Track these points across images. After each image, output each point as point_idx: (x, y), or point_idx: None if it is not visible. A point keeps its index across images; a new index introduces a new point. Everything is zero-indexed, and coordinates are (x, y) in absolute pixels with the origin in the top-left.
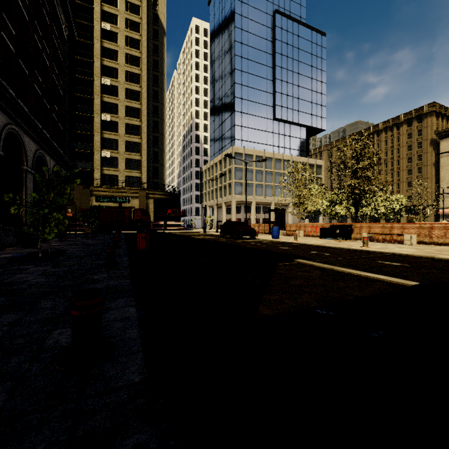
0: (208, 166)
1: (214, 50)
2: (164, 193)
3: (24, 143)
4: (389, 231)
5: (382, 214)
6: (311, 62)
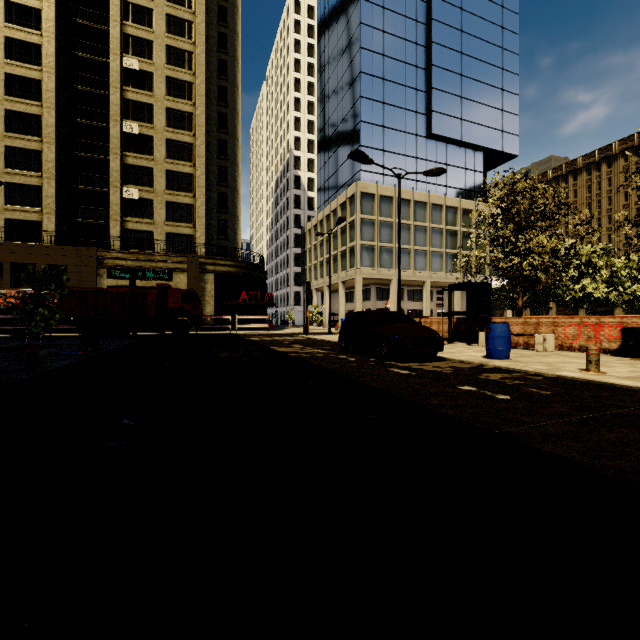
0: (313, 223)
1: (324, 29)
2: (234, 264)
3: None
4: None
5: None
6: (493, 37)
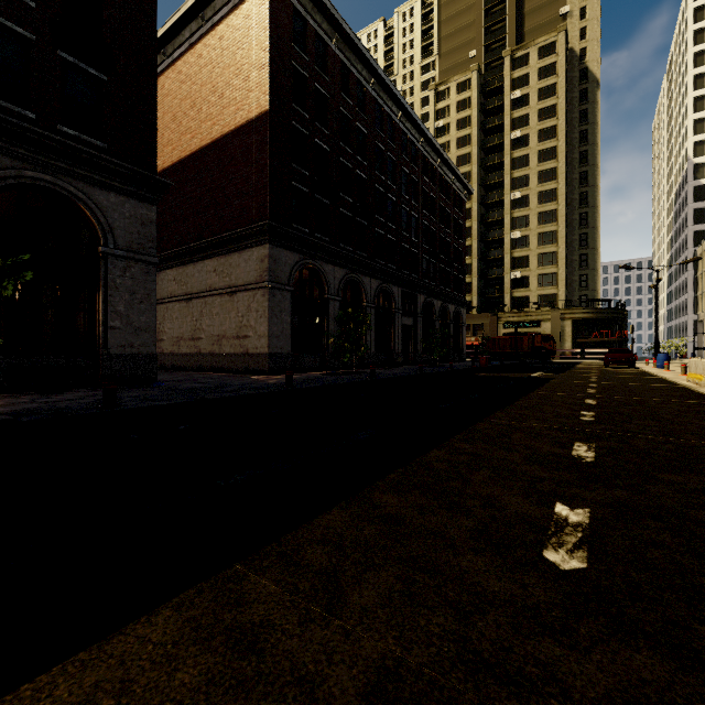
0: (703, 247)
1: None
2: (588, 311)
3: (433, 305)
4: None
5: None
6: None
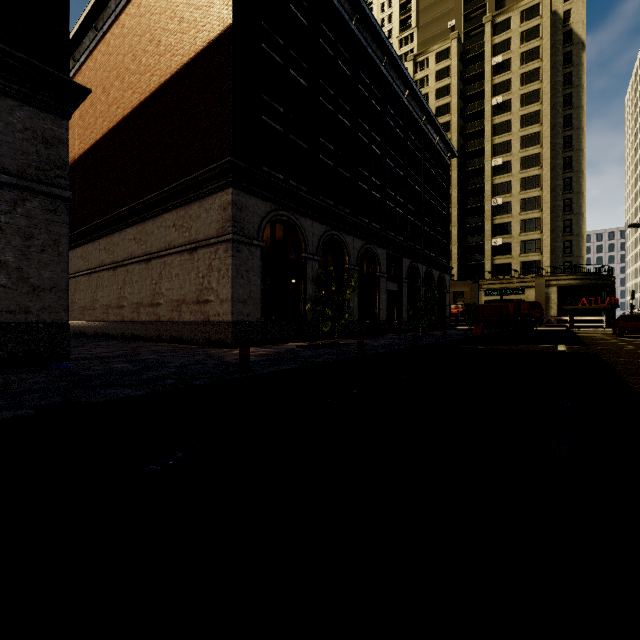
0: None
1: None
2: (575, 277)
3: (418, 270)
4: None
5: None
6: None
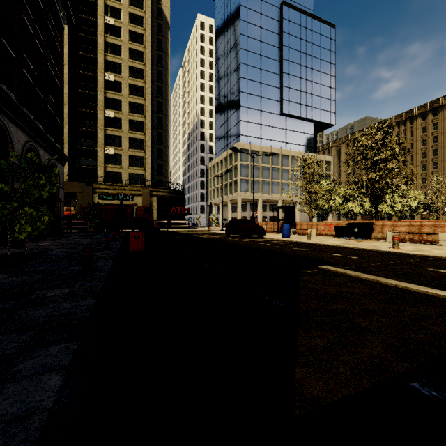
0: (213, 163)
1: (219, 45)
2: (168, 191)
3: (9, 132)
4: (418, 229)
5: (398, 211)
6: (320, 54)
